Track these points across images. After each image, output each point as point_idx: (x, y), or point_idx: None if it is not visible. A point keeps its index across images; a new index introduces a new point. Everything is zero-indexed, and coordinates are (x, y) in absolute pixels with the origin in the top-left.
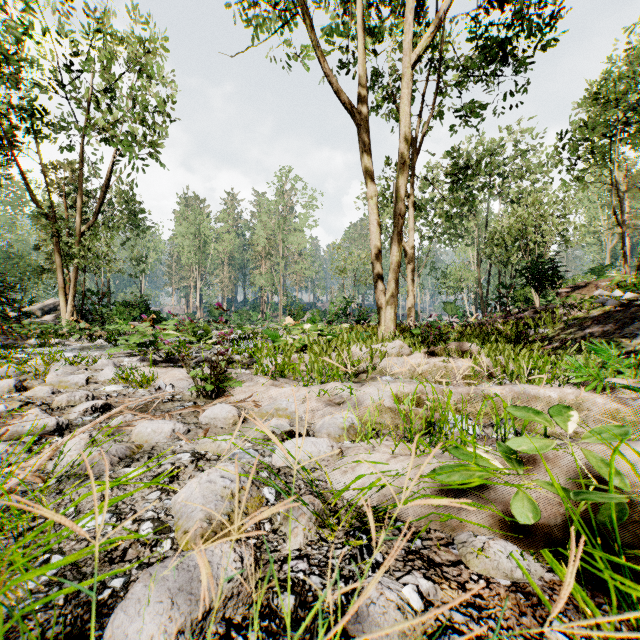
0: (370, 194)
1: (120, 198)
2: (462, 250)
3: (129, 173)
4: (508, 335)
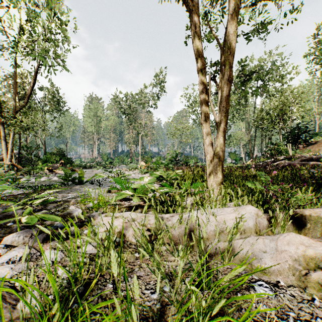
0: (200, 67)
1: (50, 94)
2: (237, 124)
3: (47, 76)
4: (304, 180)
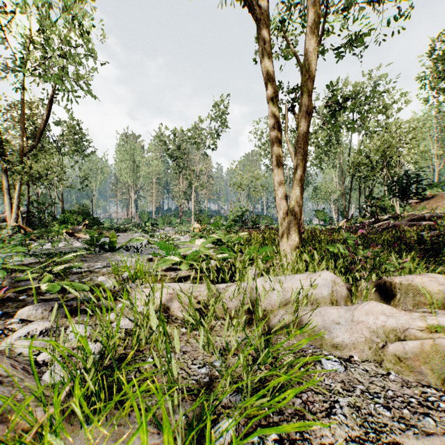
0: (270, 96)
1: (69, 131)
2: (327, 172)
3: (66, 105)
4: (410, 245)
